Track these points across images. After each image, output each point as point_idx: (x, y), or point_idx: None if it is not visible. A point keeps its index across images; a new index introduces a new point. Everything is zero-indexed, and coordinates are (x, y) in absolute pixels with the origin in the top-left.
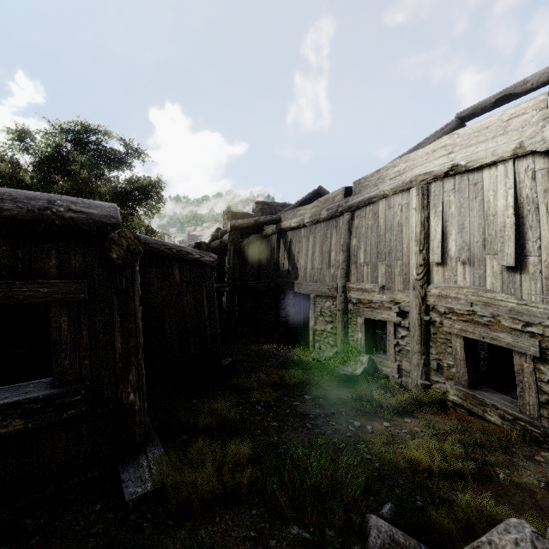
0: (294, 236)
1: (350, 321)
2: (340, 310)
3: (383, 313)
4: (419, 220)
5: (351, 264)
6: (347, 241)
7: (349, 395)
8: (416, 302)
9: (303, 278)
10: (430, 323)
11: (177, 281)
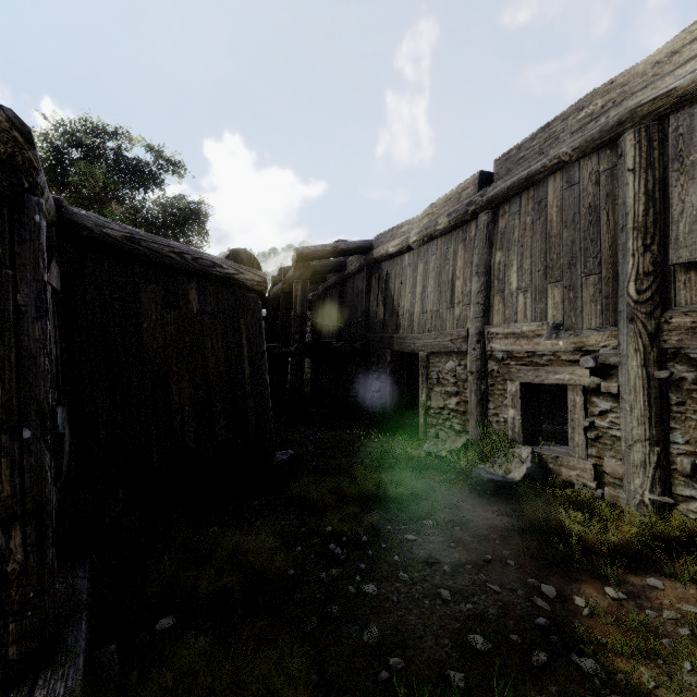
0: (393, 267)
1: (491, 389)
2: (473, 373)
3: (559, 371)
4: (641, 190)
5: (492, 295)
6: (486, 257)
7: (508, 521)
8: (637, 344)
9: (407, 329)
10: (668, 384)
11: (193, 312)
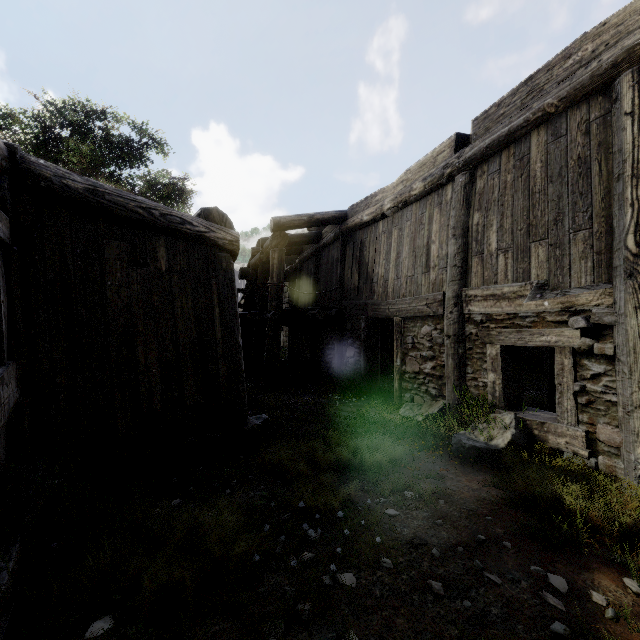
0: (367, 235)
1: (469, 353)
2: (450, 337)
3: (544, 333)
4: None
5: (470, 257)
6: (463, 219)
7: (496, 493)
8: (637, 302)
9: (381, 295)
10: None
11: (161, 271)
